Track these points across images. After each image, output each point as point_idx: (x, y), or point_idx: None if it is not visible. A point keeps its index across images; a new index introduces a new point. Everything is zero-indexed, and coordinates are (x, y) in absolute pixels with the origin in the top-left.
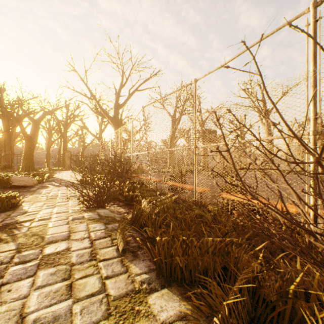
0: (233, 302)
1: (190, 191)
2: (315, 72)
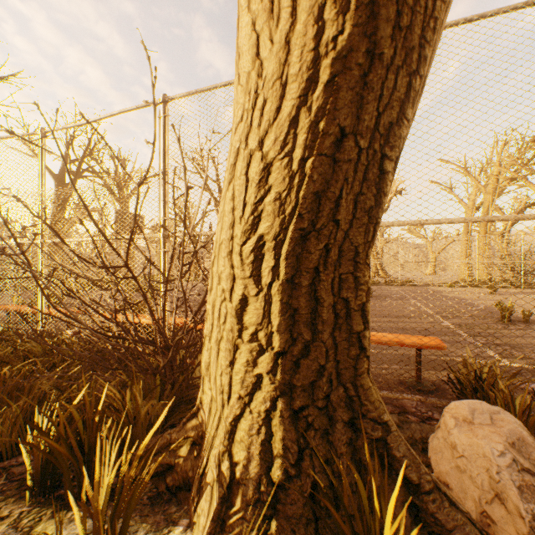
0: (11, 445)
1: (34, 317)
2: (165, 171)
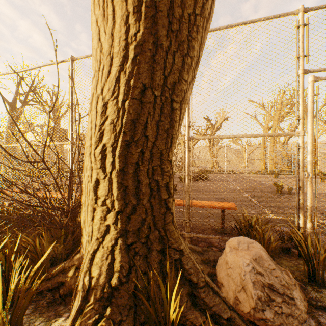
0: None
1: None
2: (72, 103)
